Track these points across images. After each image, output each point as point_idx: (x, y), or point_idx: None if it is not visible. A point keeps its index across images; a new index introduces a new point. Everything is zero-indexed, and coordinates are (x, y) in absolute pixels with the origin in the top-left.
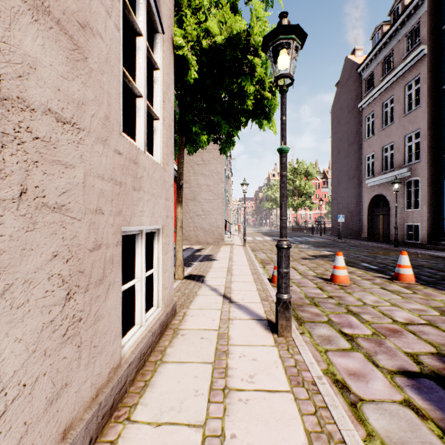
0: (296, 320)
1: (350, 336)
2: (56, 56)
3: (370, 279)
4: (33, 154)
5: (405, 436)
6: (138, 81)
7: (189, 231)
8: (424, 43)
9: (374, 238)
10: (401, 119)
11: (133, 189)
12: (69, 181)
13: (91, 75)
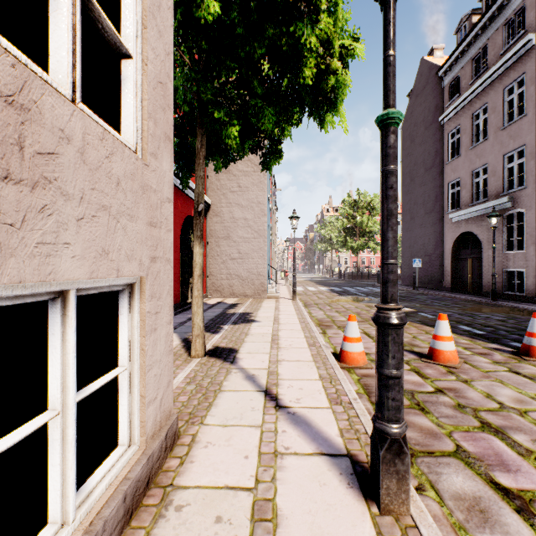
0: None
1: (517, 496)
2: None
3: (485, 354)
4: None
5: None
6: None
7: (221, 280)
8: (531, 31)
9: (460, 288)
10: (498, 134)
11: None
12: None
13: None
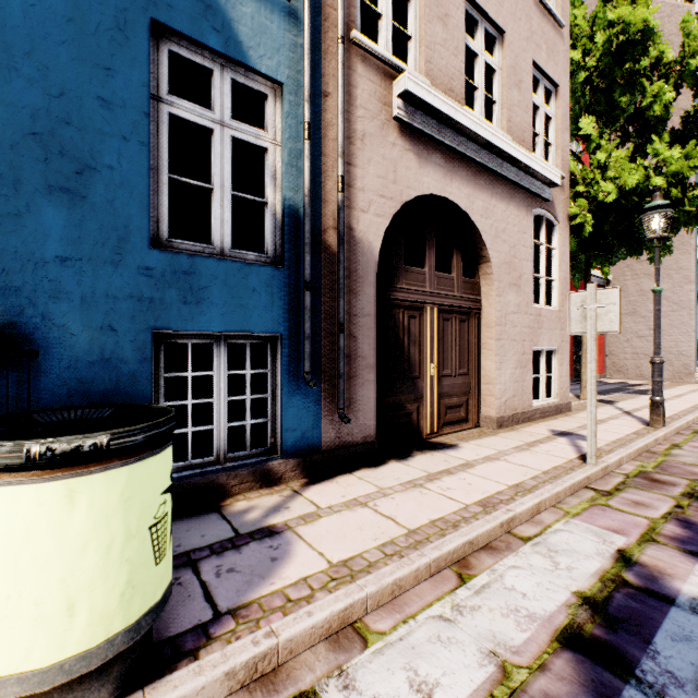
0: (693, 432)
1: None
2: (513, 295)
3: None
4: (509, 326)
5: (688, 455)
6: (541, 269)
7: (623, 360)
8: None
9: None
10: None
11: (537, 329)
12: (516, 331)
13: (522, 291)
